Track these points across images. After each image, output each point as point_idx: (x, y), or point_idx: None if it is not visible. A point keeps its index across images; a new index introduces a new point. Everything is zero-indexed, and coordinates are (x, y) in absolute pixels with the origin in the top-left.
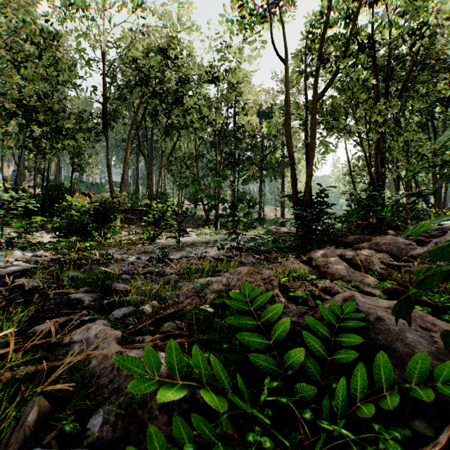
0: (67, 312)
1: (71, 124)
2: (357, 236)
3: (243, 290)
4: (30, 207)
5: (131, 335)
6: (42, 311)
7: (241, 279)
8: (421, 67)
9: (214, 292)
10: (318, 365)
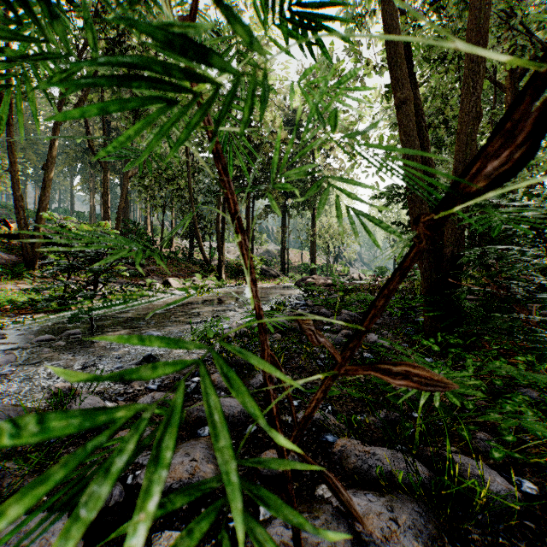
0: None
1: None
2: None
3: None
4: None
5: None
6: None
7: None
8: None
9: None
10: None
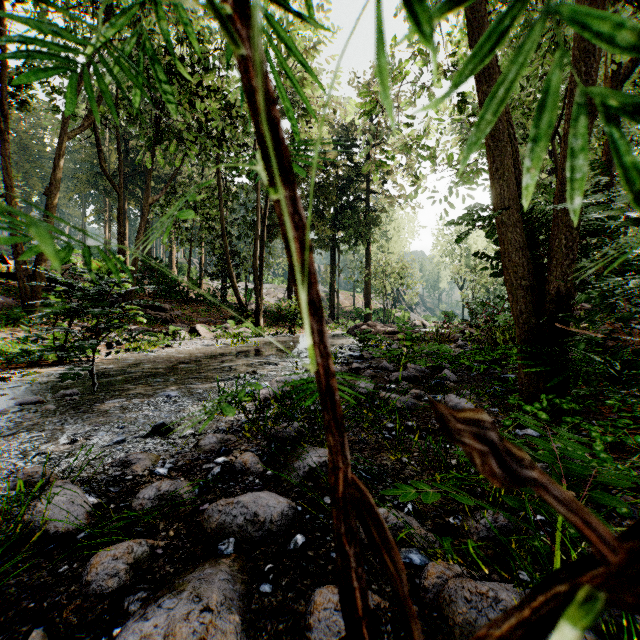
0: None
1: None
2: None
3: None
4: None
5: None
6: None
7: None
8: None
9: None
10: None
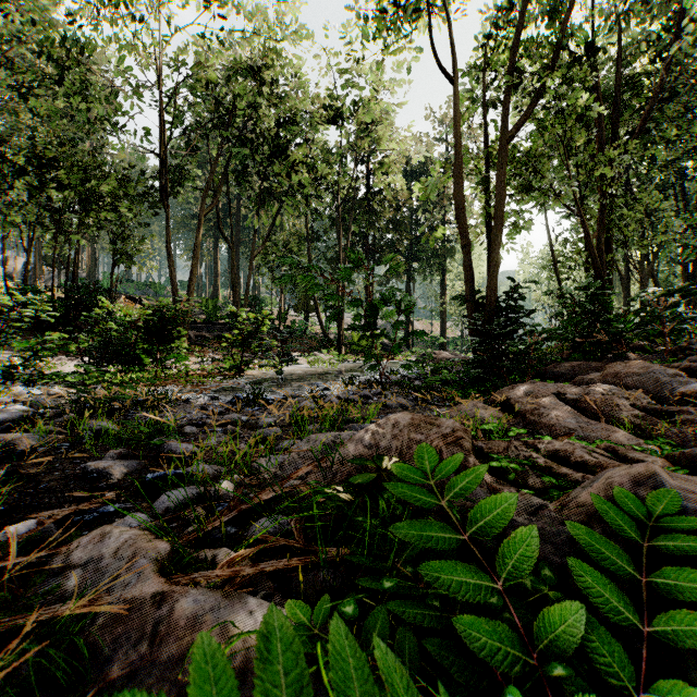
0: (78, 495)
1: (110, 187)
2: (576, 363)
3: (419, 460)
4: (41, 316)
5: (192, 544)
6: (34, 493)
7: (400, 436)
8: (671, 92)
9: (351, 460)
10: (621, 646)
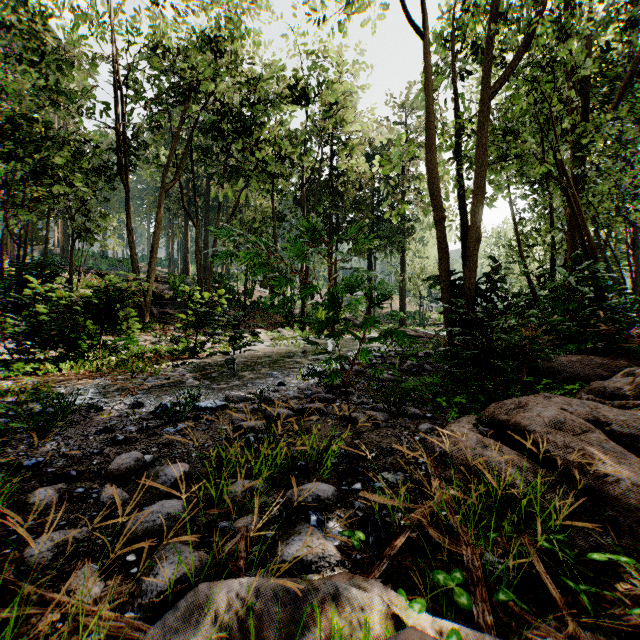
0: None
1: (61, 160)
2: (575, 357)
3: None
4: None
5: None
6: None
7: None
8: None
9: None
10: None
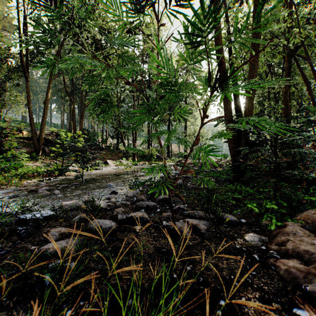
0: None
1: None
2: None
3: None
4: None
5: None
6: None
7: None
8: None
9: None
10: None
